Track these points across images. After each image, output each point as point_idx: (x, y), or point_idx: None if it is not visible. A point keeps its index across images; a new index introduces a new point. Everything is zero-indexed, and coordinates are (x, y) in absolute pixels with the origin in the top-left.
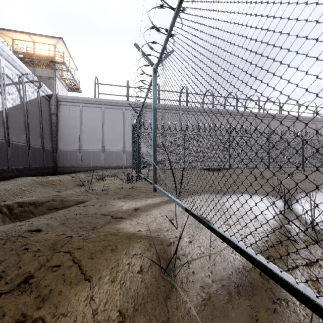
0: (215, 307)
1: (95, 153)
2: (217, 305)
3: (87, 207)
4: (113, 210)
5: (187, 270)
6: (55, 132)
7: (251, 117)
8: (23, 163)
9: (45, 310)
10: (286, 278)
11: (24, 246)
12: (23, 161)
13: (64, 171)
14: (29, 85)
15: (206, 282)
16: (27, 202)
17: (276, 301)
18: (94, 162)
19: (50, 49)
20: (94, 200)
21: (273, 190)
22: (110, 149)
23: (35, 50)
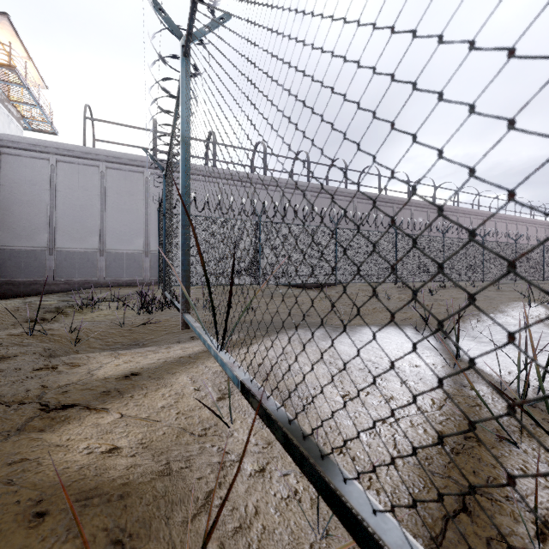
0: None
1: (85, 255)
2: None
3: None
4: (62, 385)
5: None
6: None
7: (368, 202)
8: None
9: None
10: None
11: None
12: None
13: (14, 292)
14: None
15: None
16: None
17: None
18: (83, 274)
19: None
20: (33, 355)
21: None
22: (117, 248)
23: None
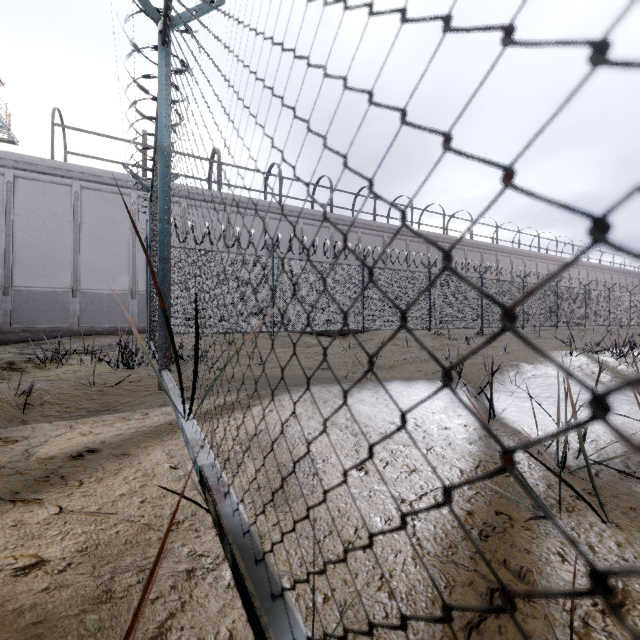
0: None
1: (53, 296)
2: None
3: None
4: None
5: None
6: None
7: (399, 237)
8: None
9: None
10: None
11: None
12: None
13: None
14: None
15: None
16: None
17: None
18: (50, 320)
19: None
20: None
21: None
22: (95, 287)
23: None
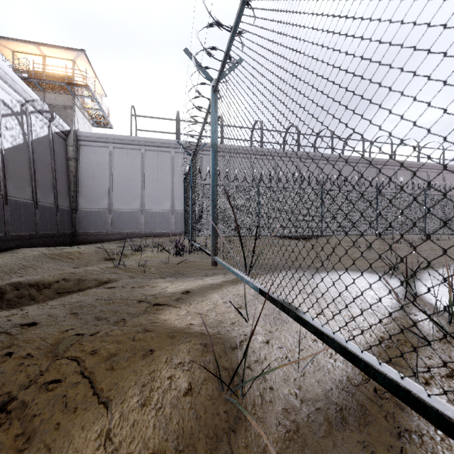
0: (307, 444)
1: (131, 214)
2: (310, 440)
3: (114, 289)
4: (152, 294)
5: (263, 384)
6: (74, 184)
7: (352, 164)
8: (28, 228)
9: (30, 453)
10: (441, 408)
11: (7, 348)
12: (27, 225)
13: (87, 240)
14: (36, 116)
15: (291, 403)
16: (26, 282)
17: (403, 434)
18: (130, 227)
19: (67, 66)
20: (125, 279)
21: (414, 251)
22: (152, 208)
23: (45, 68)
